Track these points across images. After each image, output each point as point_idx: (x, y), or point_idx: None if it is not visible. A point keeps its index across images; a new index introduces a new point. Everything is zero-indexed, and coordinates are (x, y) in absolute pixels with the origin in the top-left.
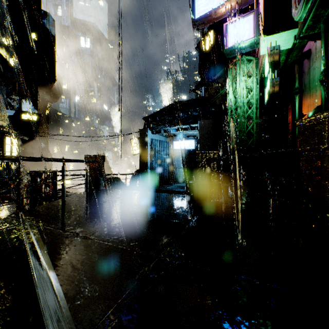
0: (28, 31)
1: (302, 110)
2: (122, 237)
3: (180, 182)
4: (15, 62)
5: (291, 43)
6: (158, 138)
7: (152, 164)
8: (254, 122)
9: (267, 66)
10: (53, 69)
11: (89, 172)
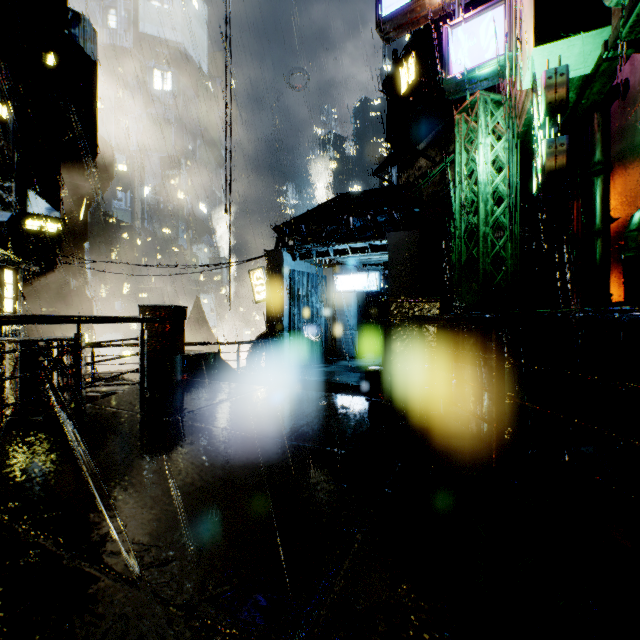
0: (39, 51)
1: (609, 209)
2: (186, 557)
3: (349, 358)
4: (10, 113)
5: (592, 62)
6: (304, 269)
7: (294, 322)
8: (509, 235)
9: (538, 113)
10: (93, 128)
11: (149, 343)
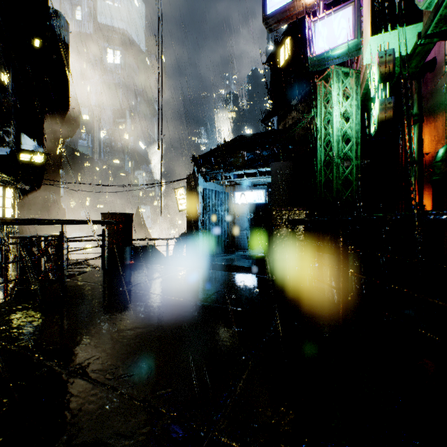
0: (29, 36)
1: (422, 146)
2: (142, 372)
3: (244, 250)
4: (9, 80)
5: (411, 46)
6: (213, 188)
7: (205, 225)
8: (354, 164)
9: (374, 81)
10: (66, 90)
11: (108, 238)
